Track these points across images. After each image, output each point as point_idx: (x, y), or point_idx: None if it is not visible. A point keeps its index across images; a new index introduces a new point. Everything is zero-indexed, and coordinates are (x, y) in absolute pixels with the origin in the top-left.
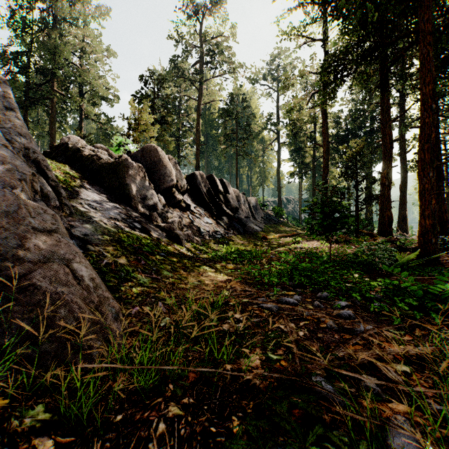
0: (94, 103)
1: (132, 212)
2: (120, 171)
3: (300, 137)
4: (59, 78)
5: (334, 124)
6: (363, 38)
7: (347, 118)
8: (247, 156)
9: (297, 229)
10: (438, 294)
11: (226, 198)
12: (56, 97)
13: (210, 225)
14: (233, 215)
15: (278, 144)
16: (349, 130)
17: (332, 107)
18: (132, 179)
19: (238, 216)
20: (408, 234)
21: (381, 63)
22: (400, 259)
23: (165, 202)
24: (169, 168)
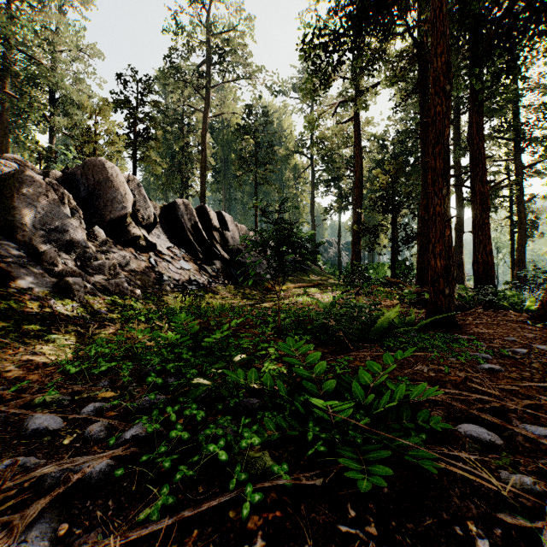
0: (66, 112)
1: (7, 248)
2: (9, 188)
3: (336, 163)
4: (16, 77)
5: (379, 147)
6: (381, 13)
7: (395, 141)
8: (268, 185)
9: (330, 278)
10: (330, 410)
11: (223, 236)
12: (7, 101)
13: (184, 271)
14: (229, 259)
15: (312, 172)
16: (397, 155)
17: (370, 123)
18: (27, 200)
19: (241, 260)
20: (465, 284)
21: (420, 60)
22: (395, 320)
23: (106, 238)
24: (123, 191)
